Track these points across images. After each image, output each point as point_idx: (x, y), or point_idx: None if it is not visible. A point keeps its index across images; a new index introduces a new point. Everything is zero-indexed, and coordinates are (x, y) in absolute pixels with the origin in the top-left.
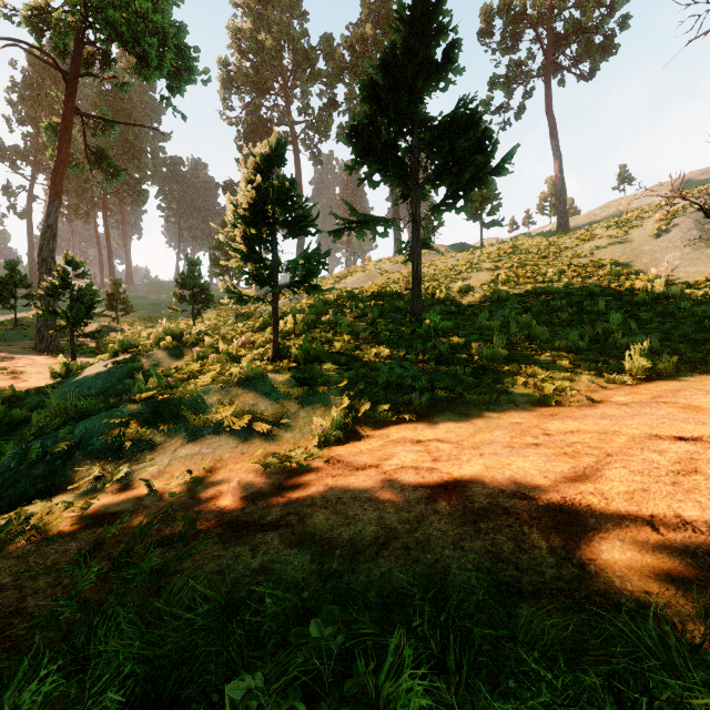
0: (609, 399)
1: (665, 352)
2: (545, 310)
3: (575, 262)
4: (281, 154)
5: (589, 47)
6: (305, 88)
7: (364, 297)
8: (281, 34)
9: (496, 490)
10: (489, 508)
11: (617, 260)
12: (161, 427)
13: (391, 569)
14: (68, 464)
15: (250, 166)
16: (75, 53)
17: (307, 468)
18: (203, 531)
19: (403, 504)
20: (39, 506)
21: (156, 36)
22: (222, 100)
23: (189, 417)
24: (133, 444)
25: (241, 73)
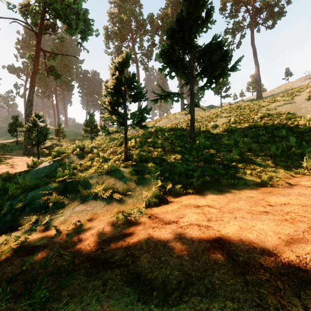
0: (299, 183)
1: None
2: (254, 135)
3: (267, 112)
4: (128, 62)
5: (272, 13)
6: (141, 38)
7: (167, 130)
8: (130, 14)
9: (250, 247)
10: (250, 262)
11: (288, 111)
12: (68, 196)
13: None
14: (22, 214)
15: (113, 68)
16: (41, 24)
17: (139, 221)
18: (78, 266)
19: (194, 253)
20: (4, 237)
21: (75, 15)
22: (105, 44)
23: (81, 191)
24: (54, 204)
25: (113, 32)
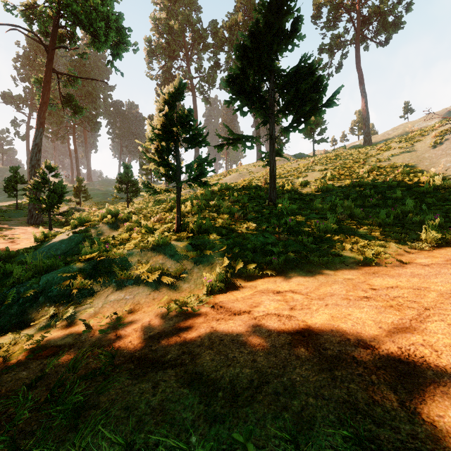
0: (414, 261)
1: (447, 226)
2: (359, 197)
3: (378, 165)
4: (182, 92)
5: (385, 24)
6: (199, 55)
7: (237, 189)
8: (184, 21)
9: (343, 339)
10: (340, 356)
11: (406, 163)
12: (98, 279)
13: (264, 415)
14: (34, 305)
15: (161, 101)
16: (53, 34)
17: (198, 312)
18: (119, 367)
19: (270, 348)
20: (11, 337)
21: (104, 21)
22: (147, 64)
23: (117, 273)
24: (79, 291)
25: (159, 46)
